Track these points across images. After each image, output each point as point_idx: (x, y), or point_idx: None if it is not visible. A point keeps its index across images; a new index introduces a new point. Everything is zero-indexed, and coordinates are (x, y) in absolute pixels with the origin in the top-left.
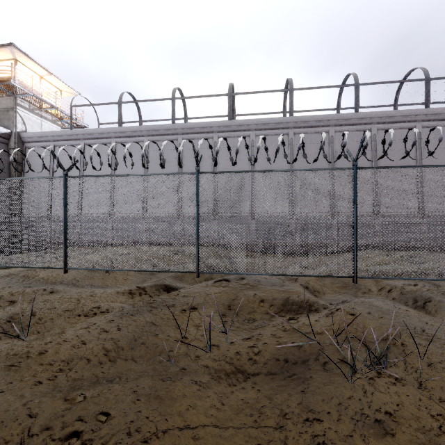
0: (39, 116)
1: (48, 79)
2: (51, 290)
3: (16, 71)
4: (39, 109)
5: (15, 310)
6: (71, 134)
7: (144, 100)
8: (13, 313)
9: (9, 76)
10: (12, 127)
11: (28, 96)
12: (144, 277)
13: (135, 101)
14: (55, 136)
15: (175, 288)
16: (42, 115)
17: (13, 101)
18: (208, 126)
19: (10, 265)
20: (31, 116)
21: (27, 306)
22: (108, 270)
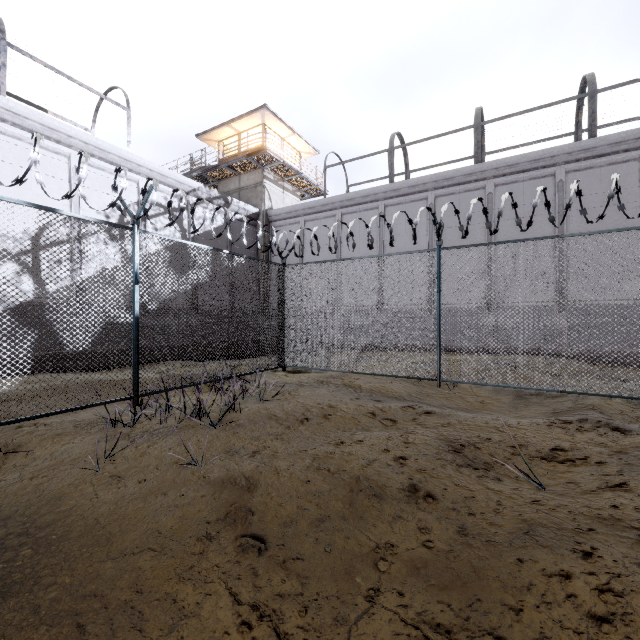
0: (282, 188)
1: (289, 141)
2: (422, 409)
3: (264, 138)
4: (282, 179)
5: (433, 435)
6: (326, 203)
7: (427, 138)
8: (439, 439)
9: (257, 145)
10: (260, 205)
11: (276, 165)
12: (509, 402)
13: (413, 142)
14: (306, 209)
15: (626, 428)
16: (284, 186)
17: (261, 174)
18: (547, 157)
19: (354, 371)
20: (275, 189)
21: (438, 432)
22: (516, 387)
